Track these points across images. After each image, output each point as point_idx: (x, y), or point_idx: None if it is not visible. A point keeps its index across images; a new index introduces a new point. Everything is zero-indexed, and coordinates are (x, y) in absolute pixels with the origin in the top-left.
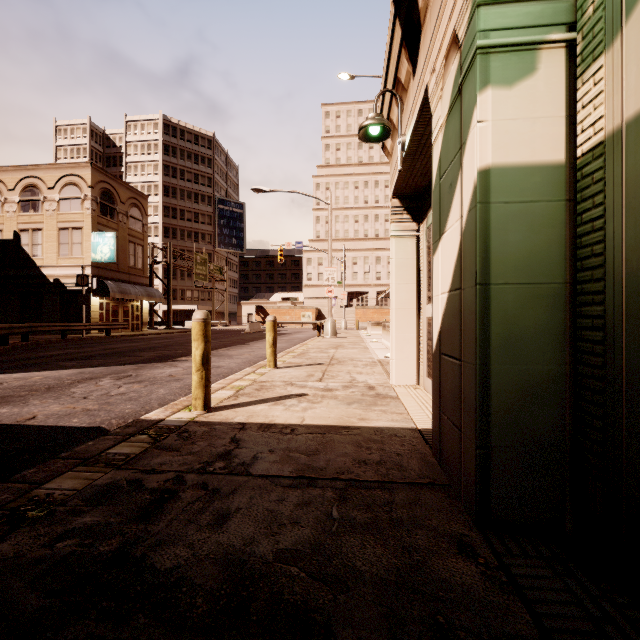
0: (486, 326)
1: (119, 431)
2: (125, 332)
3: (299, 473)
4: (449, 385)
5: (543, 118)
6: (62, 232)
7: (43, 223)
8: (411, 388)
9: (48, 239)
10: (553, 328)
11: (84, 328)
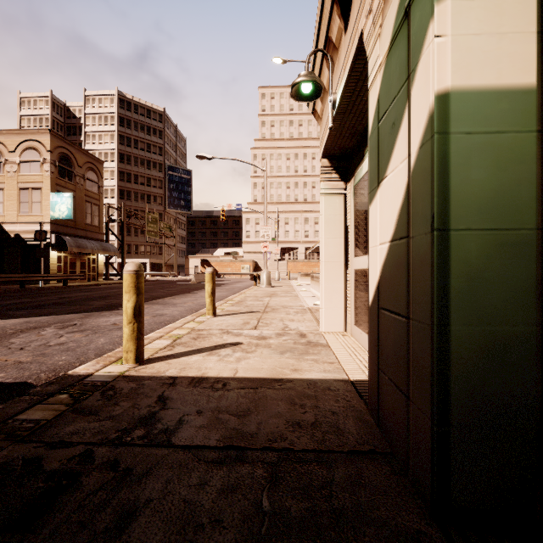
0: (445, 280)
1: (39, 390)
2: (82, 282)
3: (227, 442)
4: (391, 343)
5: (511, 33)
6: (22, 192)
7: (4, 183)
8: (339, 335)
9: (9, 198)
10: (523, 282)
11: (42, 279)
